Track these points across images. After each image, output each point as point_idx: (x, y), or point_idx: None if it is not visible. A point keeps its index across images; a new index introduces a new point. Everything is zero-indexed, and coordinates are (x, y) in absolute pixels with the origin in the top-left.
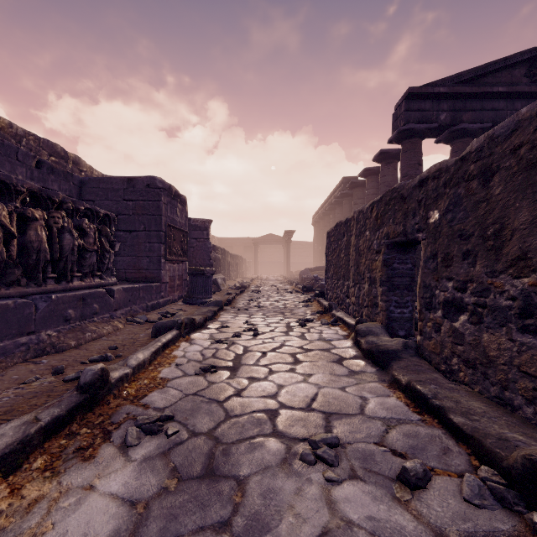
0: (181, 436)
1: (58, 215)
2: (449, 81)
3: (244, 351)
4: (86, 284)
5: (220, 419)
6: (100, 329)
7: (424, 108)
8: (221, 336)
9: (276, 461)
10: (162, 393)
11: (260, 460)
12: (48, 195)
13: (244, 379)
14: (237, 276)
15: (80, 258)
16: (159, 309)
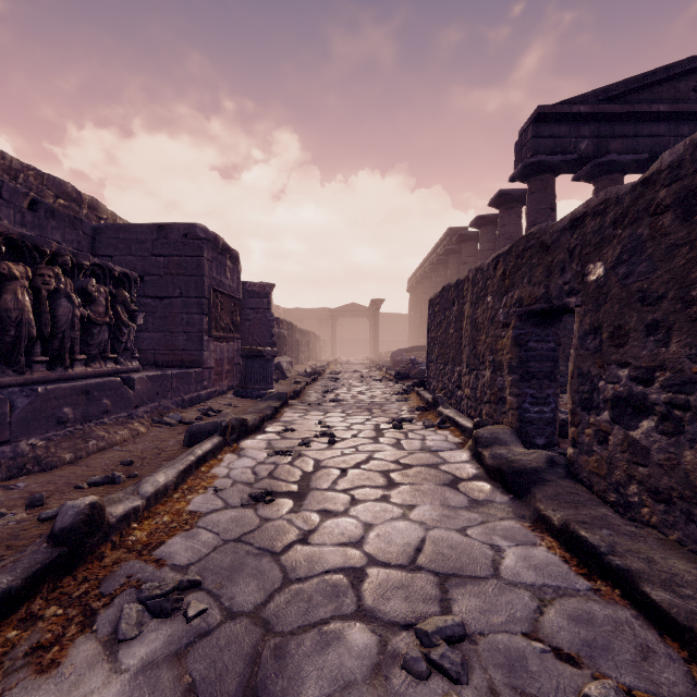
0: (209, 620)
1: (49, 272)
2: (592, 98)
3: (315, 468)
4: (93, 370)
5: (273, 587)
6: (111, 434)
7: (558, 134)
8: (284, 445)
9: (363, 670)
10: (188, 538)
11: (336, 668)
12: (34, 243)
13: (314, 514)
14: (309, 359)
15: (84, 335)
16: (201, 404)
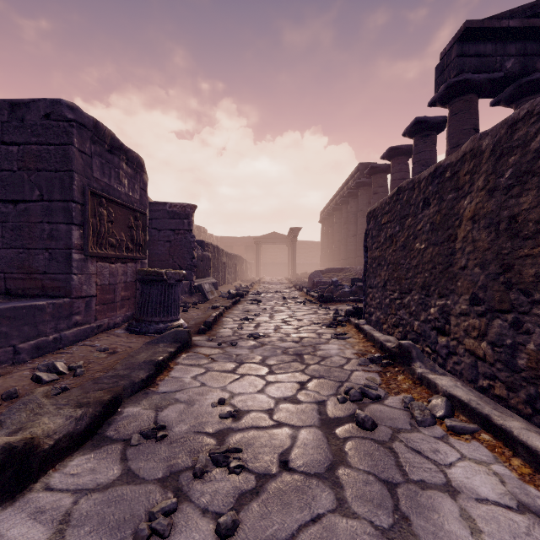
0: None
1: None
2: (519, 14)
3: None
4: None
5: None
6: None
7: (483, 52)
8: (97, 533)
9: None
10: None
11: None
12: None
13: None
14: (236, 279)
15: None
16: (61, 349)
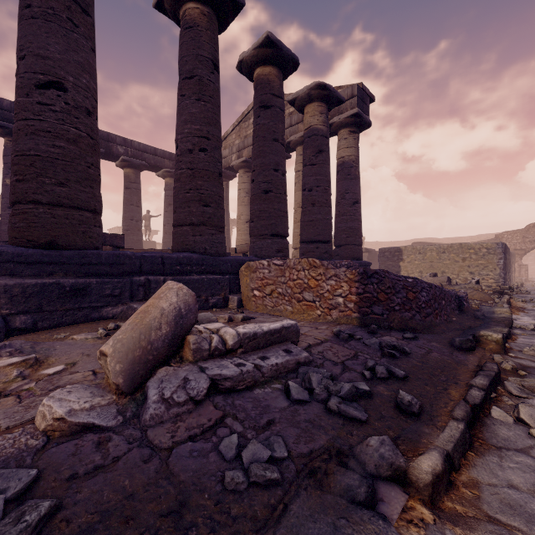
0: None
1: None
2: None
3: None
4: None
5: None
6: None
7: None
8: None
9: None
10: None
11: None
12: None
13: None
14: None
15: None
16: None
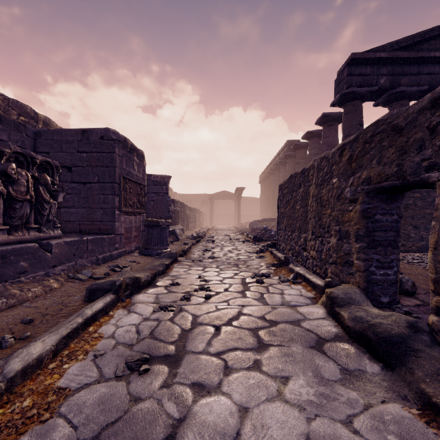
0: None
1: None
2: (388, 48)
3: (192, 325)
4: (15, 237)
5: None
6: (23, 292)
7: (365, 73)
8: (168, 299)
9: None
10: (39, 437)
11: None
12: None
13: (186, 390)
14: (195, 226)
15: (8, 209)
16: (112, 261)
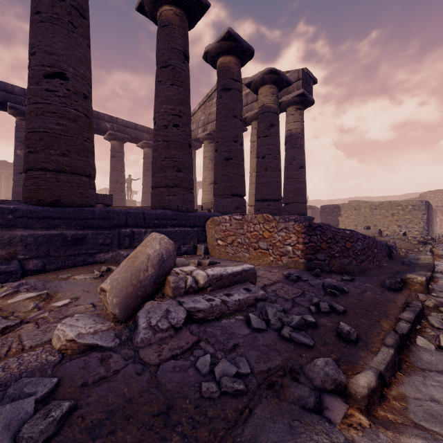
0: None
1: None
2: None
3: None
4: None
5: None
6: None
7: None
8: None
9: None
10: None
11: None
12: None
13: None
14: None
15: None
16: None
